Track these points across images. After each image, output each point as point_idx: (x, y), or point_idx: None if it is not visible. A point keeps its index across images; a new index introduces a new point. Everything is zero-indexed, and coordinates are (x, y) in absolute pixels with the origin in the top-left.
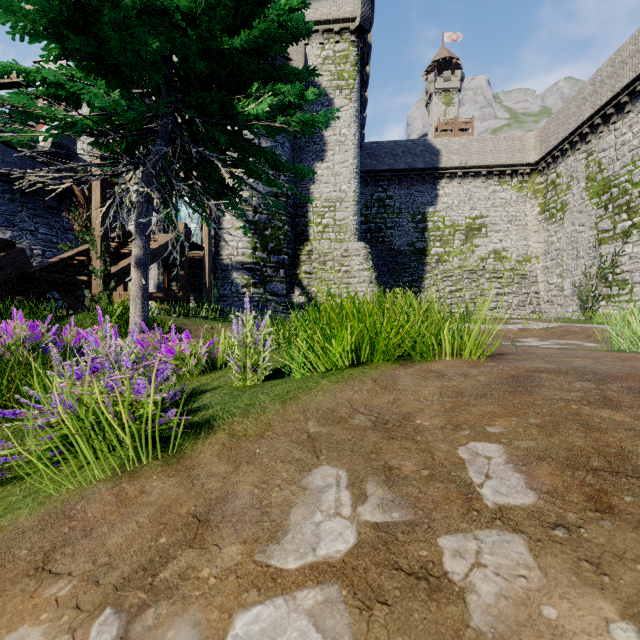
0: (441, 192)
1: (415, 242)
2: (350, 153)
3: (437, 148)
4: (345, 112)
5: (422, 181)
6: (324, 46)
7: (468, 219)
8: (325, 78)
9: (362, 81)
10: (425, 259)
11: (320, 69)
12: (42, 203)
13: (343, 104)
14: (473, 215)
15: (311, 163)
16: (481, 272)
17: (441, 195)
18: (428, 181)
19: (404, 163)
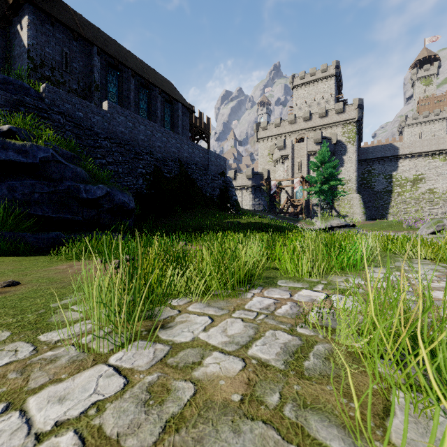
0: (400, 165)
1: (386, 187)
2: (353, 163)
3: (397, 147)
4: (351, 149)
5: (389, 161)
6: (343, 128)
7: (414, 176)
8: (343, 139)
9: (359, 129)
10: (391, 194)
11: (342, 136)
12: (263, 191)
13: (350, 147)
14: (417, 174)
15: (338, 168)
16: (421, 199)
17: (400, 166)
18: (393, 161)
19: (380, 155)
